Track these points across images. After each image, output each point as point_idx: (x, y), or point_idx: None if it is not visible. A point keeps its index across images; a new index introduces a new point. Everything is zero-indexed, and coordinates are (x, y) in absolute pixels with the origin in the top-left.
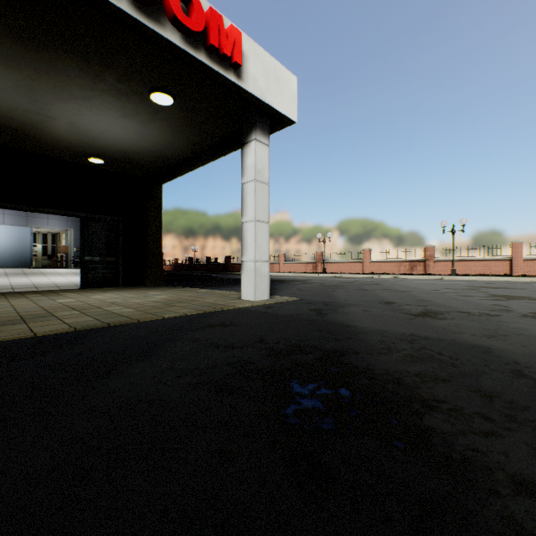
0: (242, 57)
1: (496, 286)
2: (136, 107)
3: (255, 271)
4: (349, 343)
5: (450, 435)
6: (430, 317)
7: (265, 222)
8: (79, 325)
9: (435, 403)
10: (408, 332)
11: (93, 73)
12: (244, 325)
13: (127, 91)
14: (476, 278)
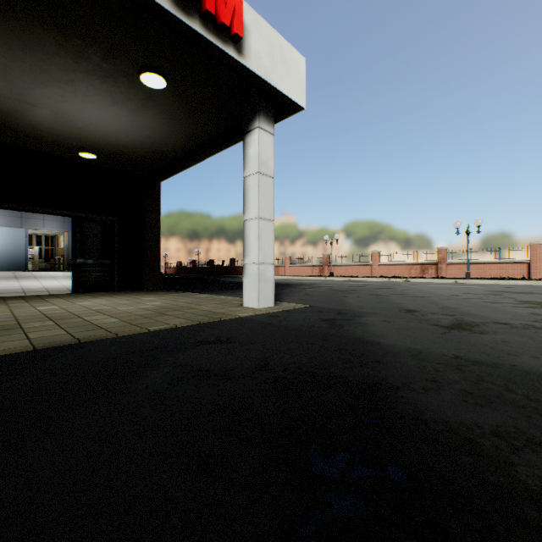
0: (243, 30)
1: (518, 290)
2: (125, 92)
3: (259, 275)
4: (379, 371)
5: None
6: (467, 331)
7: (269, 220)
8: (43, 341)
9: None
10: (449, 353)
11: (73, 49)
12: (243, 341)
13: (114, 72)
14: (493, 282)
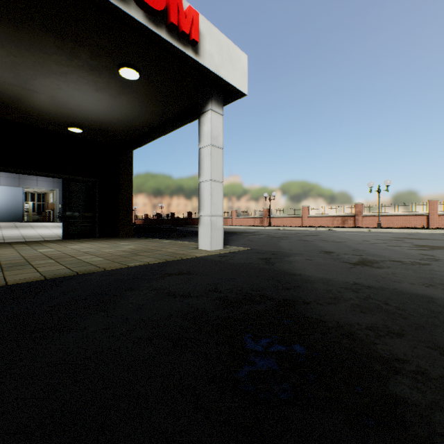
0: (199, 35)
1: (417, 237)
2: (107, 82)
3: (211, 225)
4: (298, 292)
5: (425, 408)
6: (368, 266)
7: (219, 182)
8: (50, 273)
9: (396, 363)
10: (351, 281)
11: (68, 50)
12: (200, 273)
13: (99, 67)
14: (399, 230)
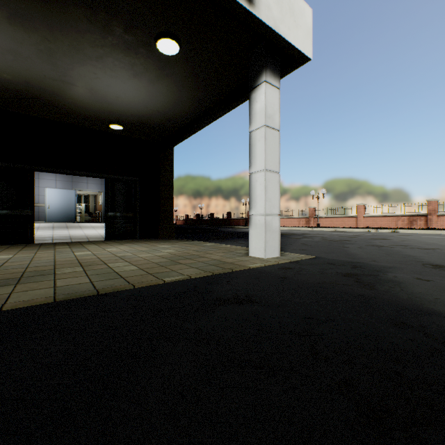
0: None
1: None
2: (144, 63)
3: (265, 226)
4: None
5: None
6: None
7: (275, 172)
8: (65, 291)
9: None
10: None
11: (100, 23)
12: (267, 302)
13: (134, 43)
14: None
